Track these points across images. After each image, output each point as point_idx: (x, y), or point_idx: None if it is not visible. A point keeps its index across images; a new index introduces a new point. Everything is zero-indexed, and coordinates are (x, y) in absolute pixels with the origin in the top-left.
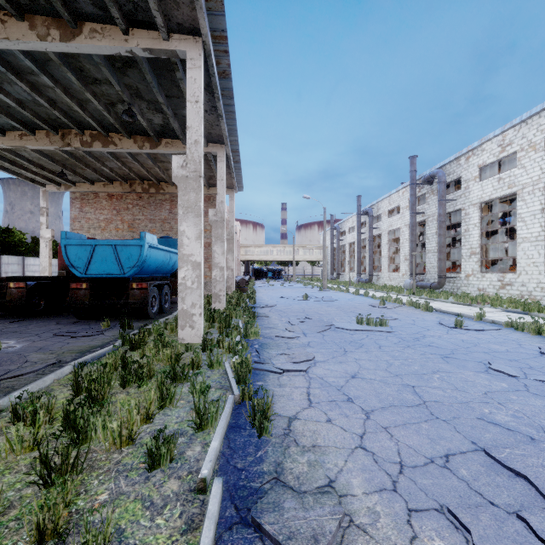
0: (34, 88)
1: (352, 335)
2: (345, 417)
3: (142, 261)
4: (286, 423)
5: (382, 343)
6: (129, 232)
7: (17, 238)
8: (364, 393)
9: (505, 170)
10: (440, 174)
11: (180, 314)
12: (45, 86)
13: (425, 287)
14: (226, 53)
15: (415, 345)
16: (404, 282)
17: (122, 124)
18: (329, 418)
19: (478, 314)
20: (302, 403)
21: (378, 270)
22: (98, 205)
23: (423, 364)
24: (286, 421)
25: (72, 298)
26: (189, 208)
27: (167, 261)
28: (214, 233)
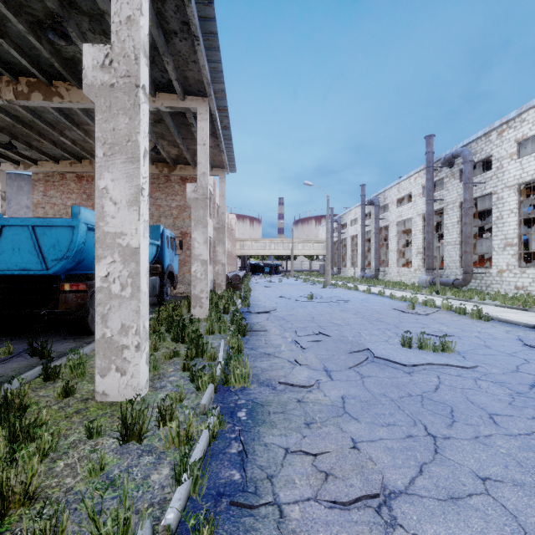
0: None
1: (411, 377)
2: None
3: (75, 249)
4: None
5: (486, 404)
6: None
7: None
8: None
9: None
10: (466, 152)
11: (98, 347)
12: None
13: (445, 284)
14: None
15: None
16: (419, 278)
17: (65, 64)
18: None
19: None
20: None
21: (383, 265)
22: (65, 188)
23: None
24: None
25: None
26: (116, 145)
27: None
28: (193, 215)
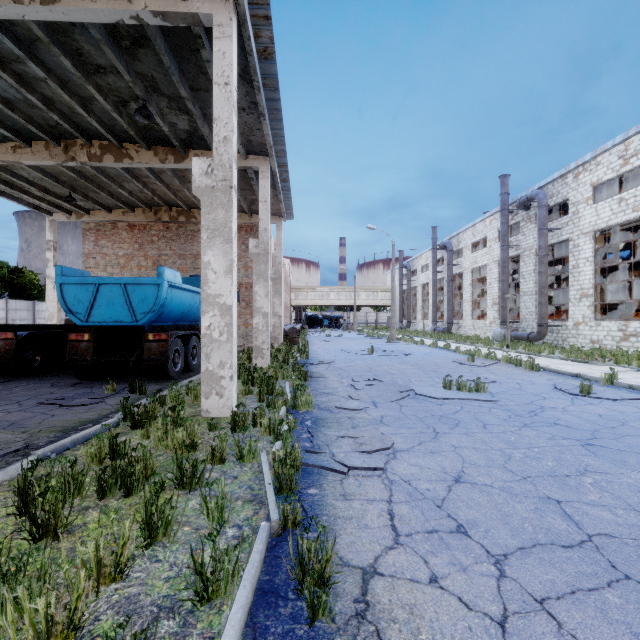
0: (23, 82)
1: (440, 406)
2: (461, 572)
3: (160, 304)
4: (359, 585)
5: (486, 419)
6: (153, 270)
7: (27, 279)
8: (481, 516)
9: (626, 189)
10: (541, 195)
11: (203, 377)
12: (36, 79)
13: (520, 338)
14: (268, 20)
15: (534, 423)
16: (493, 332)
17: (138, 131)
18: (434, 574)
19: (607, 376)
20: (383, 535)
21: (458, 317)
22: (116, 238)
23: (558, 456)
24: (358, 579)
25: (71, 353)
26: (216, 230)
27: (196, 305)
28: (255, 270)
